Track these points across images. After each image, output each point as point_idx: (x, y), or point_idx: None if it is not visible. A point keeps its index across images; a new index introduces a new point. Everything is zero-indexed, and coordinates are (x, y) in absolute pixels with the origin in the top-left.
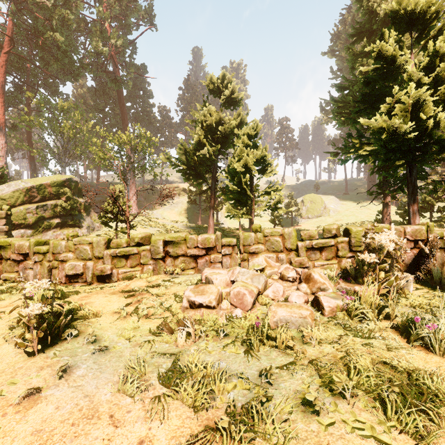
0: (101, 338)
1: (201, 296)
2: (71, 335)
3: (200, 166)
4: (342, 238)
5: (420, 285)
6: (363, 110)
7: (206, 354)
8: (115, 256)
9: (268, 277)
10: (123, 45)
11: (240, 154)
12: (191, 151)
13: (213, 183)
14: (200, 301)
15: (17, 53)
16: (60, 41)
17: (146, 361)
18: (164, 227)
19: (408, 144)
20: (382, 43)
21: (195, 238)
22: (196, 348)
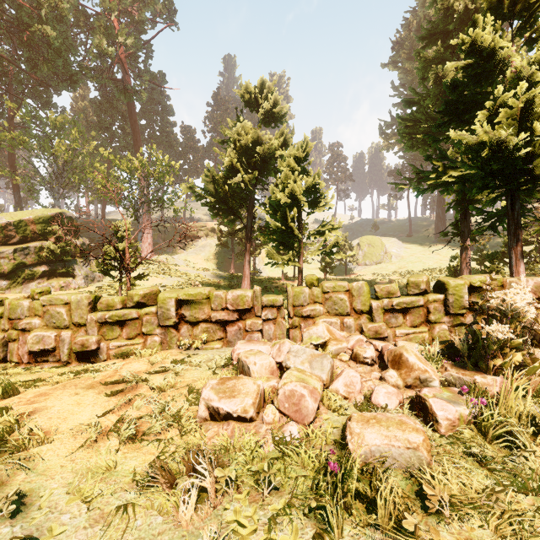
0: (35, 500)
1: (230, 400)
2: None
3: (233, 199)
4: (434, 295)
5: None
6: (447, 124)
7: None
8: (105, 323)
9: (333, 356)
10: (135, 46)
11: (285, 180)
12: (221, 179)
13: (249, 220)
14: (228, 409)
15: None
16: (52, 36)
17: None
18: (186, 276)
19: (513, 166)
20: (477, 31)
21: (223, 295)
22: (215, 535)
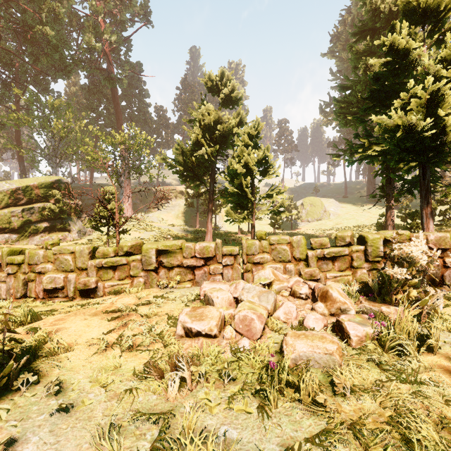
0: (69, 385)
1: (200, 322)
2: (29, 381)
3: (198, 167)
4: (357, 246)
5: (447, 300)
6: (372, 108)
7: (207, 413)
8: (101, 268)
9: (277, 293)
10: (117, 41)
11: (241, 154)
12: (188, 151)
13: (212, 185)
14: (198, 328)
15: (4, 48)
16: (50, 35)
17: (123, 428)
18: (160, 230)
19: (423, 143)
20: (395, 35)
21: (192, 246)
22: (193, 405)
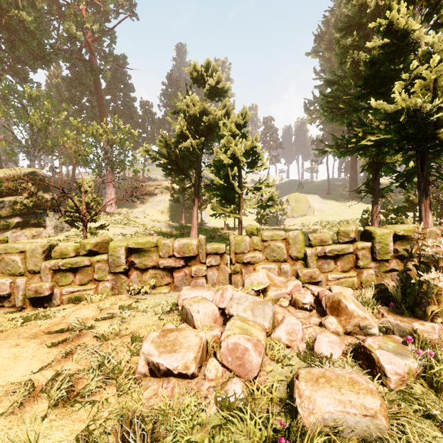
0: None
1: (171, 355)
2: None
3: (183, 161)
4: (362, 243)
5: None
6: (366, 97)
7: None
8: (58, 270)
9: (273, 302)
10: (100, 32)
11: (227, 144)
12: (173, 143)
13: (197, 179)
14: (168, 365)
15: None
16: (27, 21)
17: None
18: (144, 226)
19: (425, 130)
20: (393, 14)
21: (170, 243)
22: None
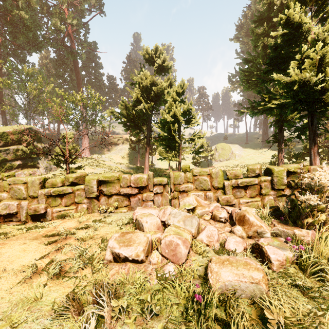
0: None
1: (127, 248)
2: None
3: (138, 119)
4: (265, 177)
5: None
6: (271, 72)
7: None
8: (50, 196)
9: (199, 217)
10: (78, 25)
11: (170, 107)
12: (130, 107)
13: (148, 133)
14: (125, 254)
15: None
16: (25, 18)
17: None
18: (109, 167)
19: (313, 96)
20: (290, 11)
21: (128, 177)
22: None
